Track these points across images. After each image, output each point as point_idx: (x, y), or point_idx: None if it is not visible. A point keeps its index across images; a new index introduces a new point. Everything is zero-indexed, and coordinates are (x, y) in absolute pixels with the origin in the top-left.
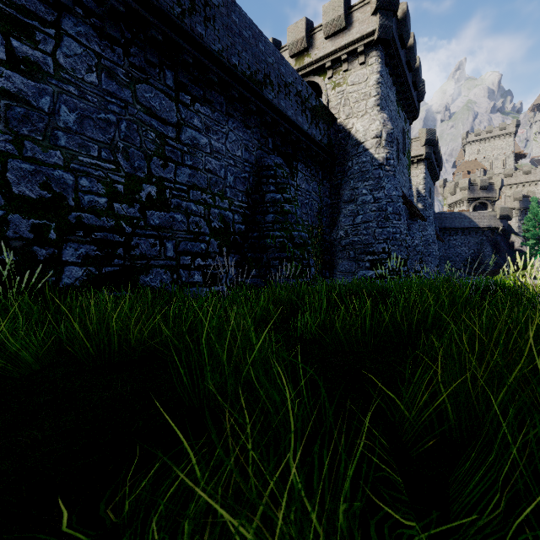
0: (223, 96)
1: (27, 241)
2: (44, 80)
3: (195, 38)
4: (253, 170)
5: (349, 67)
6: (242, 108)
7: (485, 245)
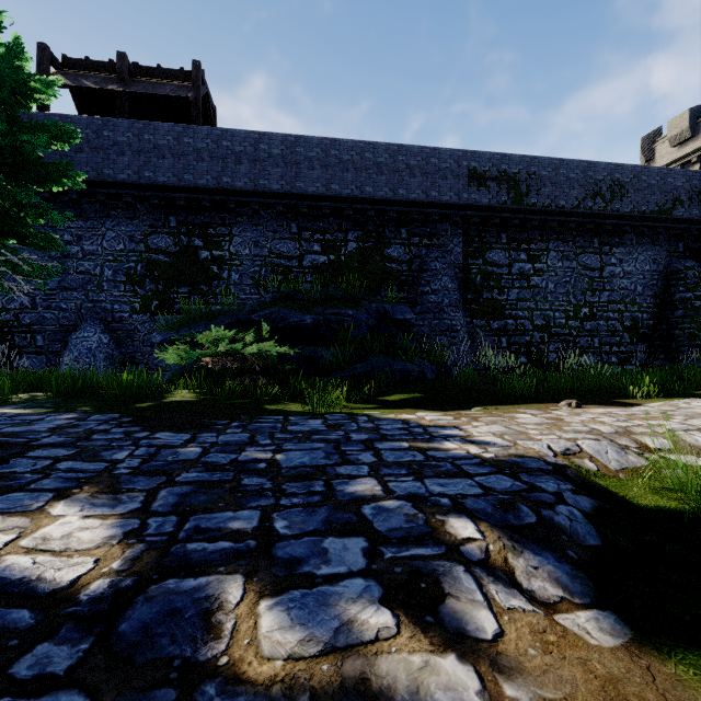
0: (632, 233)
1: (538, 343)
2: (543, 275)
3: (614, 214)
4: (661, 276)
5: None
6: (650, 233)
7: None
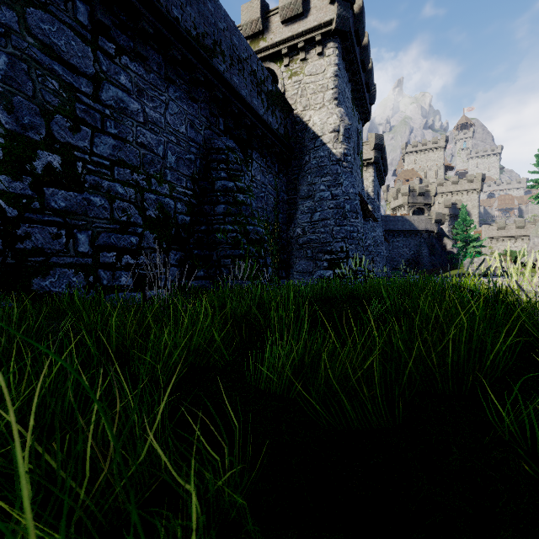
0: (161, 56)
1: None
2: None
3: None
4: (201, 153)
5: (306, 57)
6: (187, 76)
7: (423, 247)
